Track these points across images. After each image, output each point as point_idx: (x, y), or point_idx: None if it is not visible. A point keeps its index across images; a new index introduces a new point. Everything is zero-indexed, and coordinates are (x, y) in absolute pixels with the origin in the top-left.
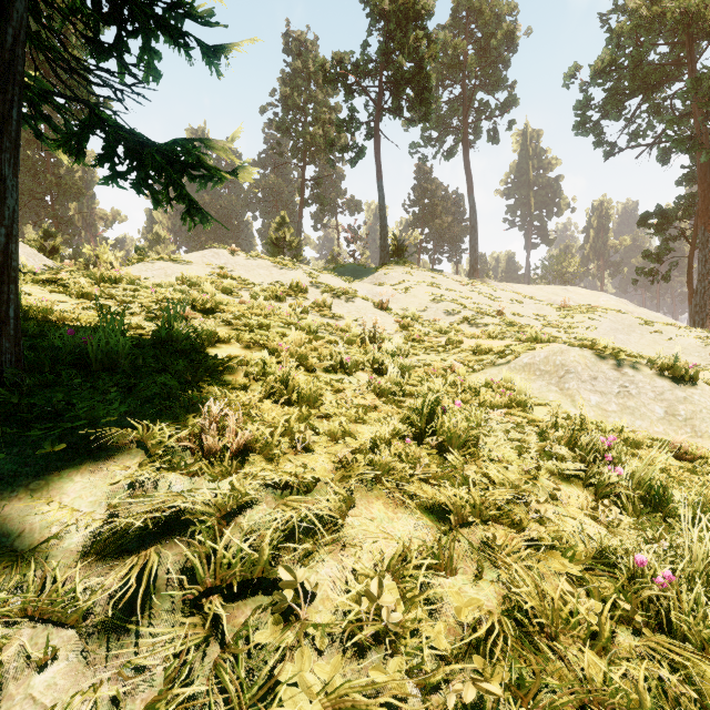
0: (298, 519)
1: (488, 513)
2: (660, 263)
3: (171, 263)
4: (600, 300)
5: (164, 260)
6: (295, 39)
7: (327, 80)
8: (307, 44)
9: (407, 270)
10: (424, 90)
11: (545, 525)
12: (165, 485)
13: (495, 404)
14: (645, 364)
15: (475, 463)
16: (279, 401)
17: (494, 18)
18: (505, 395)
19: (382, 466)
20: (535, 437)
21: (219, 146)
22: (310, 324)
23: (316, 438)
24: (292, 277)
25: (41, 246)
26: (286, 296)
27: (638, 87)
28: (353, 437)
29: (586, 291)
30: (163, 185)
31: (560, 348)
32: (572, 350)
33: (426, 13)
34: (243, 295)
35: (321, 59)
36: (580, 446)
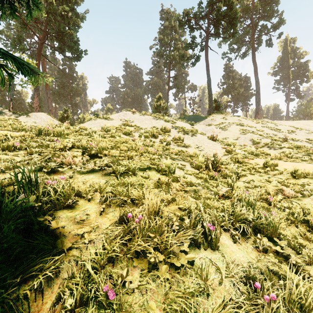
0: None
1: None
2: None
3: (103, 120)
4: None
5: (101, 118)
6: (165, 12)
7: (180, 25)
8: (171, 13)
9: (223, 116)
10: (233, 20)
11: None
12: None
13: None
14: None
15: None
16: None
17: None
18: None
19: None
20: None
21: None
22: (168, 165)
23: None
24: (162, 124)
25: (63, 115)
26: (158, 135)
27: None
28: None
29: None
30: None
31: None
32: None
33: None
34: (135, 135)
35: (177, 14)
36: None
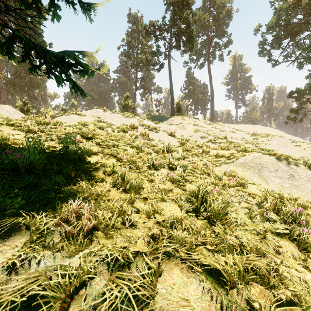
0: (121, 298)
1: (249, 276)
2: (298, 114)
3: (76, 115)
4: (270, 131)
5: (73, 114)
6: (133, 16)
7: (147, 33)
8: (138, 18)
9: (183, 118)
10: (190, 37)
11: (289, 288)
12: (37, 260)
13: (230, 185)
14: (301, 163)
15: (229, 228)
16: (119, 188)
17: (221, 5)
18: (233, 179)
19: (178, 240)
20: (256, 206)
21: (88, 54)
22: (138, 144)
23: (138, 219)
24: (131, 122)
25: (22, 108)
26: (128, 130)
27: (288, 34)
28: (159, 214)
29: (263, 127)
30: (60, 74)
31: (259, 155)
32: (265, 156)
33: (191, 2)
34: (108, 130)
35: (144, 24)
36: (282, 213)
